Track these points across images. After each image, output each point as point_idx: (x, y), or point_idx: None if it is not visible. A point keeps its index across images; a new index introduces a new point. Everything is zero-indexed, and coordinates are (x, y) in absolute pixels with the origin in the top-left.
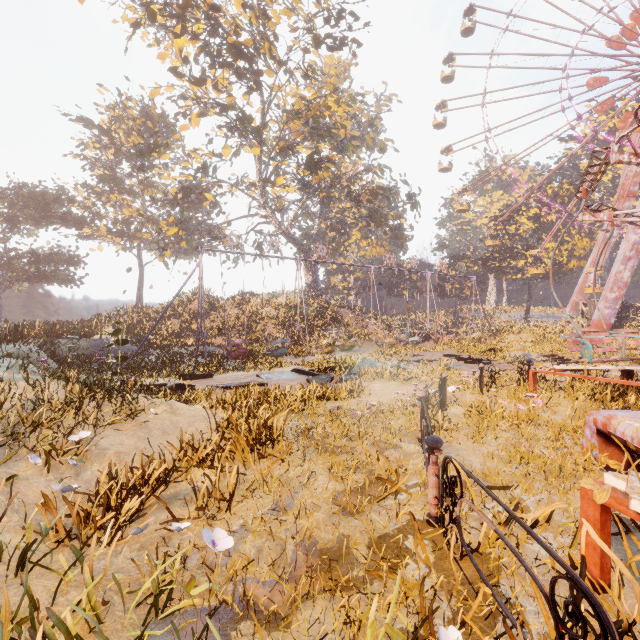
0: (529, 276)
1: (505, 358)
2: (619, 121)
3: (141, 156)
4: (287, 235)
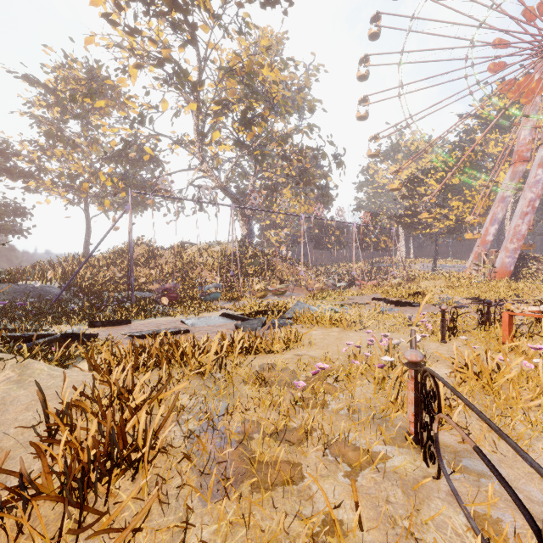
0: (436, 231)
1: (432, 301)
2: (515, 95)
3: (73, 101)
4: (223, 189)
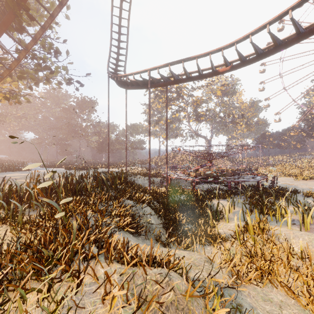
0: None
1: None
2: None
3: (156, 123)
4: (196, 134)
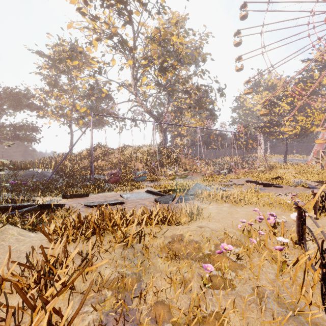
0: (286, 136)
1: (290, 183)
2: None
3: (60, 62)
4: (149, 112)
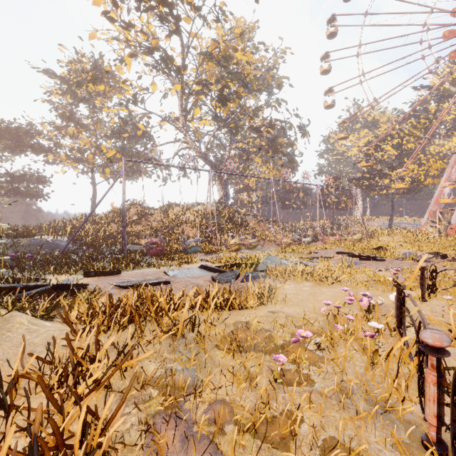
0: (392, 191)
1: (395, 255)
2: None
3: (79, 86)
4: (203, 157)
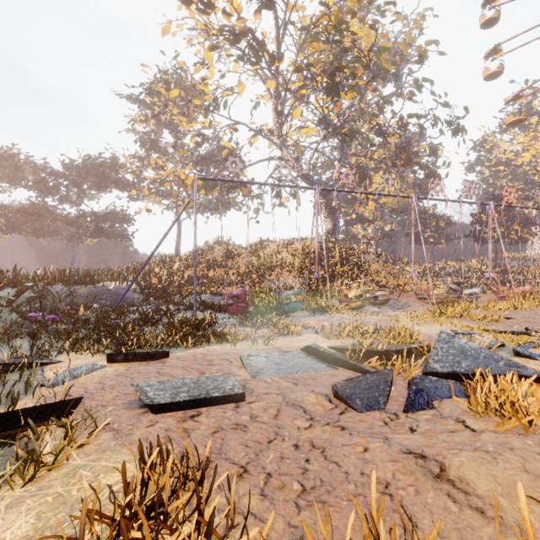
0: None
1: None
2: None
3: (149, 94)
4: (305, 177)
